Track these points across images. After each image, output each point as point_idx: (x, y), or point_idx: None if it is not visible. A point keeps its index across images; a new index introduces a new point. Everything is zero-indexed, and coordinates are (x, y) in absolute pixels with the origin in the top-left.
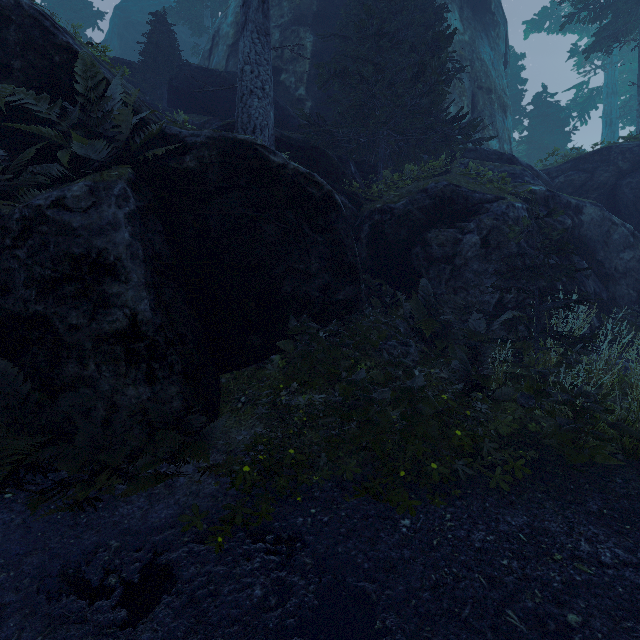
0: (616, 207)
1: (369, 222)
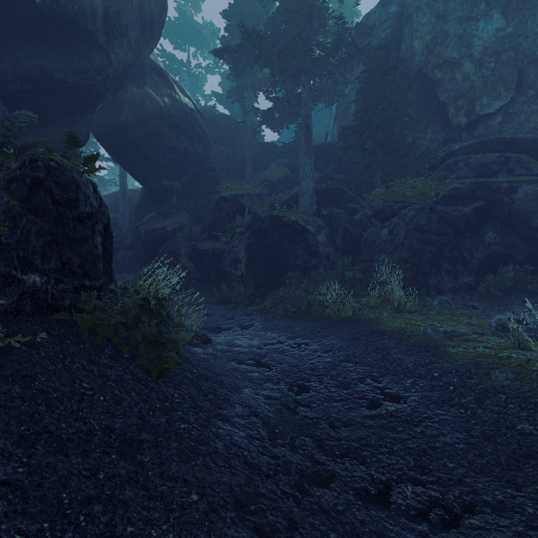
0: None
1: (343, 227)
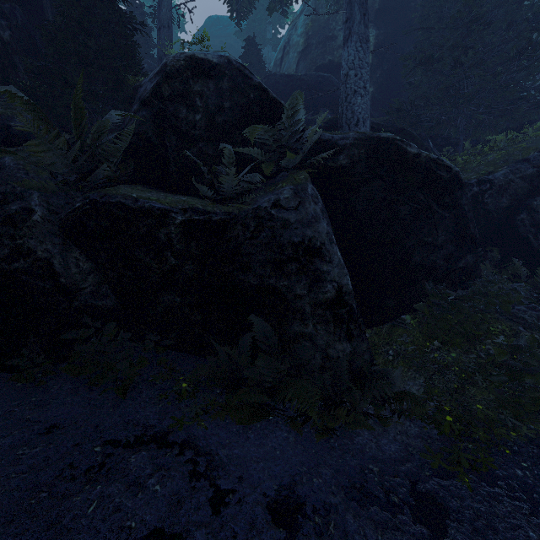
0: None
1: (468, 193)
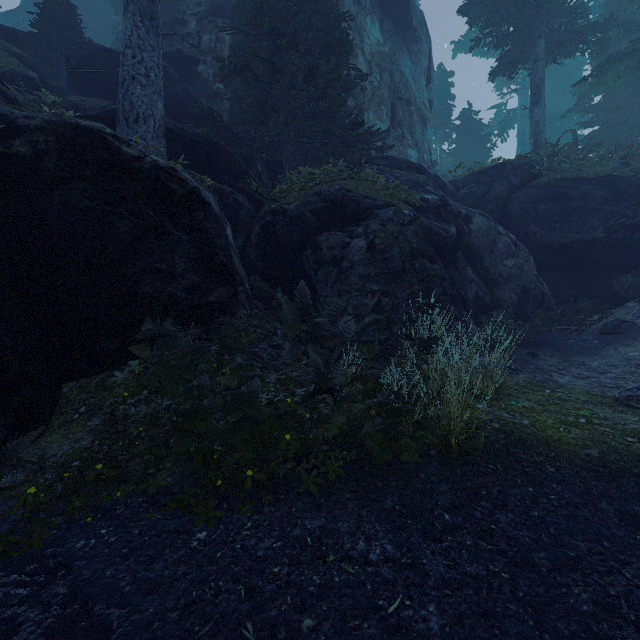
0: (508, 218)
1: (260, 222)
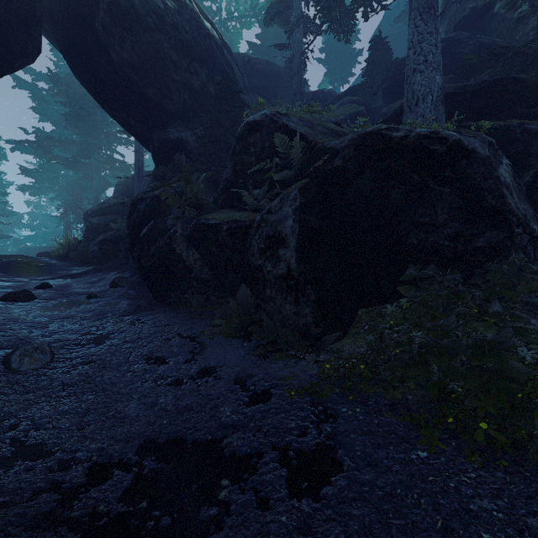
0: None
1: None
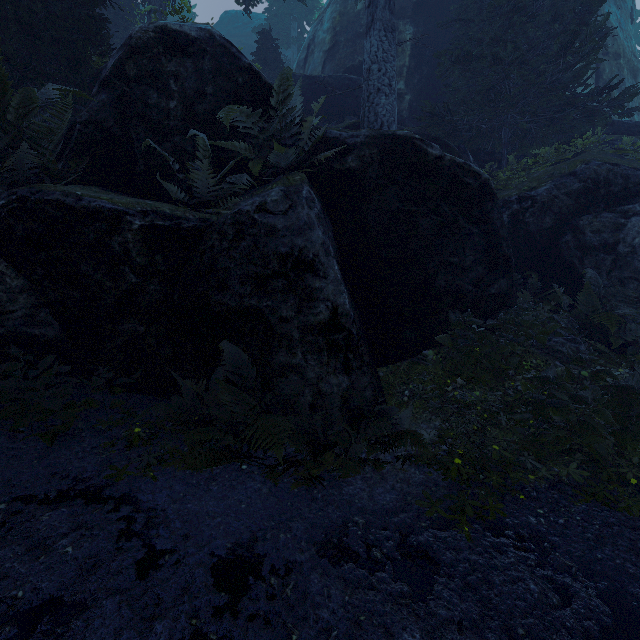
0: None
1: (507, 211)
